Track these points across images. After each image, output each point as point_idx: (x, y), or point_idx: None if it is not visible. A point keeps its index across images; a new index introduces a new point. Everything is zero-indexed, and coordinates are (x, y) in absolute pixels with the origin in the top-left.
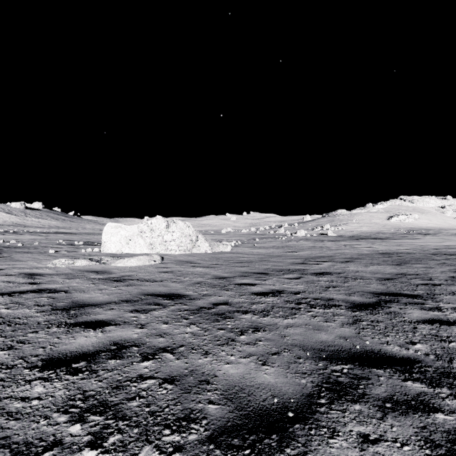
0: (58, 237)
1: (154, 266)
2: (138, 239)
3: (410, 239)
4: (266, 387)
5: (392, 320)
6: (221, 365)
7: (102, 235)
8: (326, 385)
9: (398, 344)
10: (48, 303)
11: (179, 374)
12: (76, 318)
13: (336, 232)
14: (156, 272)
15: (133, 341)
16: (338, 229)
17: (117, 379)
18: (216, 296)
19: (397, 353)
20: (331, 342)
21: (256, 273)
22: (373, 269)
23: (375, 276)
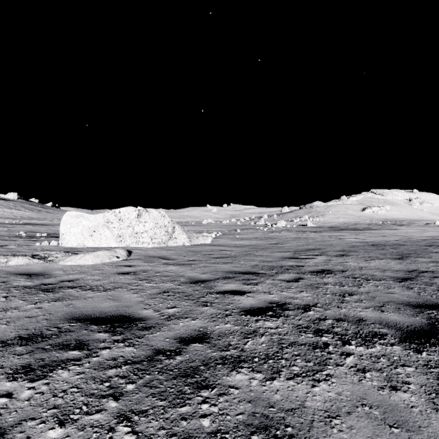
0: (24, 228)
1: (115, 264)
2: (104, 231)
3: (388, 229)
4: None
5: None
6: None
7: (60, 226)
8: None
9: None
10: None
11: None
12: None
13: (315, 223)
14: (113, 274)
15: None
16: (316, 220)
17: None
18: (187, 318)
19: None
20: None
21: (242, 272)
22: (377, 265)
23: (388, 275)
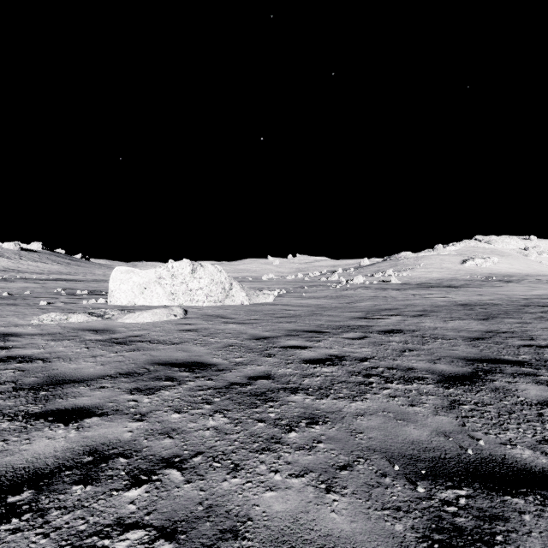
0: (58, 285)
1: (173, 322)
2: (156, 287)
3: (490, 287)
4: (336, 543)
5: (503, 402)
6: (260, 494)
7: (110, 282)
8: (439, 537)
9: (528, 445)
10: (12, 379)
11: (186, 516)
12: (45, 403)
13: (401, 279)
14: (175, 331)
15: (122, 446)
16: (402, 275)
17: (76, 530)
18: (253, 364)
19: (531, 461)
20: (427, 442)
21: (306, 331)
22: (455, 325)
23: (461, 335)
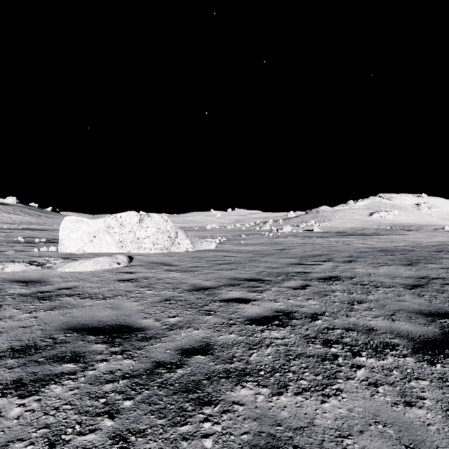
0: (22, 234)
1: (115, 270)
2: (105, 236)
3: (396, 234)
4: None
5: None
6: None
7: (59, 231)
8: None
9: None
10: None
11: None
12: None
13: (321, 228)
14: (113, 281)
15: None
16: (322, 225)
17: None
18: (189, 328)
19: None
20: None
21: (247, 279)
22: (386, 271)
23: (397, 282)
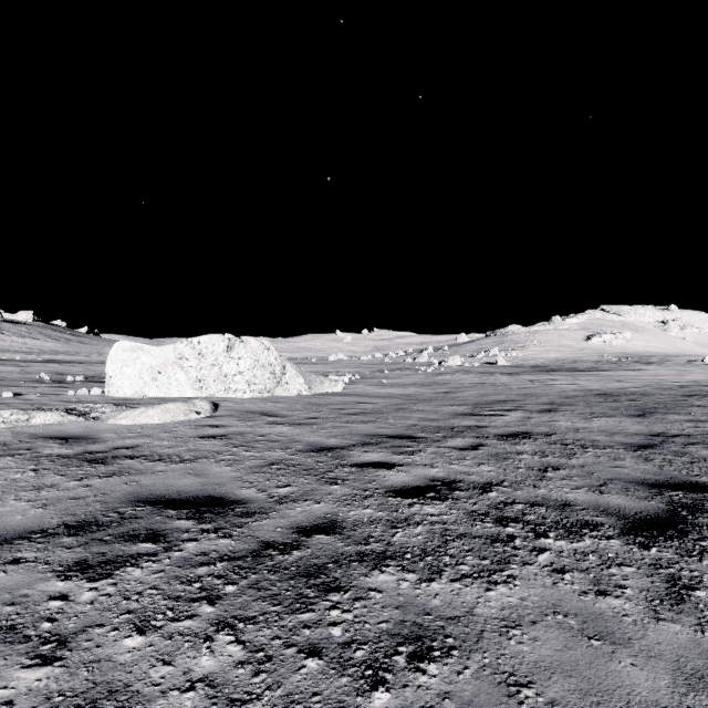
0: (46, 369)
1: (194, 423)
2: (175, 372)
3: (627, 370)
4: None
5: None
6: None
7: (107, 364)
8: None
9: None
10: None
11: None
12: None
13: (509, 360)
14: (192, 437)
15: None
16: (511, 355)
17: None
18: (308, 501)
19: None
20: None
21: (391, 436)
22: (603, 425)
23: (617, 441)
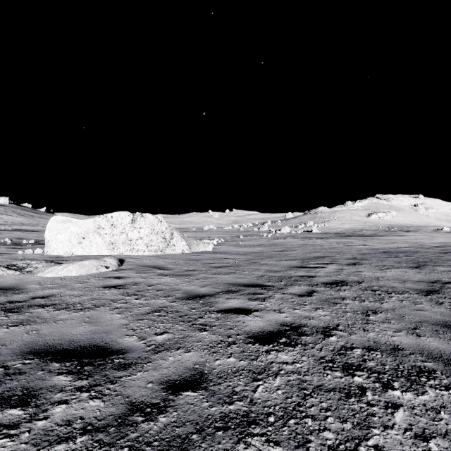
0: (11, 235)
1: (102, 275)
2: (95, 237)
3: (396, 235)
4: None
5: None
6: None
7: (45, 232)
8: None
9: None
10: None
11: None
12: None
13: (320, 229)
14: (97, 287)
15: None
16: (321, 226)
17: None
18: (180, 349)
19: None
20: None
21: (247, 285)
22: (394, 275)
23: (409, 287)
